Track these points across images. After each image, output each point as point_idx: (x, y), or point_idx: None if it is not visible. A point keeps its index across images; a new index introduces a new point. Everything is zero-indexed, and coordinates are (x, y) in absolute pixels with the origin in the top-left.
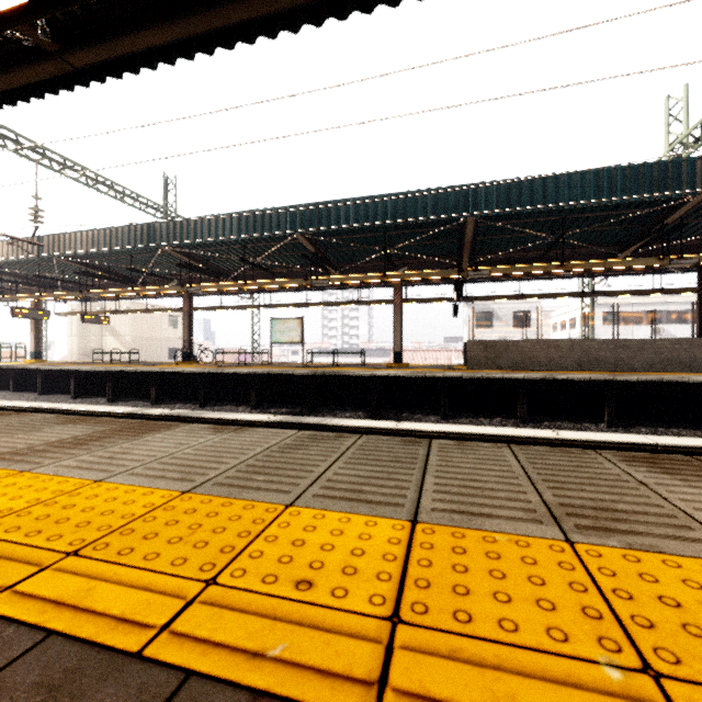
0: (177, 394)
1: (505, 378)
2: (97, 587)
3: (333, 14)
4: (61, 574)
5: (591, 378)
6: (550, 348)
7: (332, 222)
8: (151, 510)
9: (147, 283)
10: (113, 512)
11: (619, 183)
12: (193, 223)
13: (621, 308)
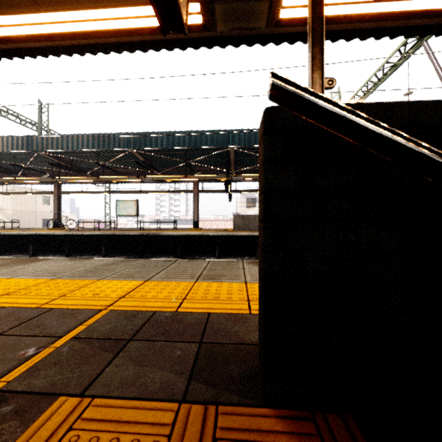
0: (49, 249)
1: (250, 235)
2: (19, 299)
3: (139, 49)
4: (3, 298)
5: None
6: None
7: (153, 144)
8: (38, 284)
9: (26, 174)
10: (20, 285)
11: None
12: (61, 138)
13: None
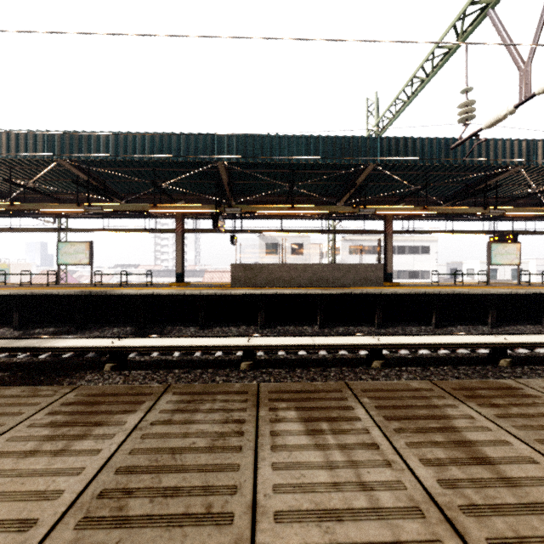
0: None
1: (249, 294)
2: None
3: None
4: None
5: (308, 293)
6: (291, 270)
7: (92, 151)
8: None
9: None
10: None
11: (321, 148)
12: None
13: (359, 243)
